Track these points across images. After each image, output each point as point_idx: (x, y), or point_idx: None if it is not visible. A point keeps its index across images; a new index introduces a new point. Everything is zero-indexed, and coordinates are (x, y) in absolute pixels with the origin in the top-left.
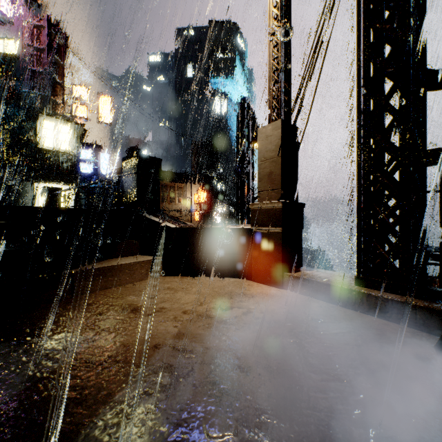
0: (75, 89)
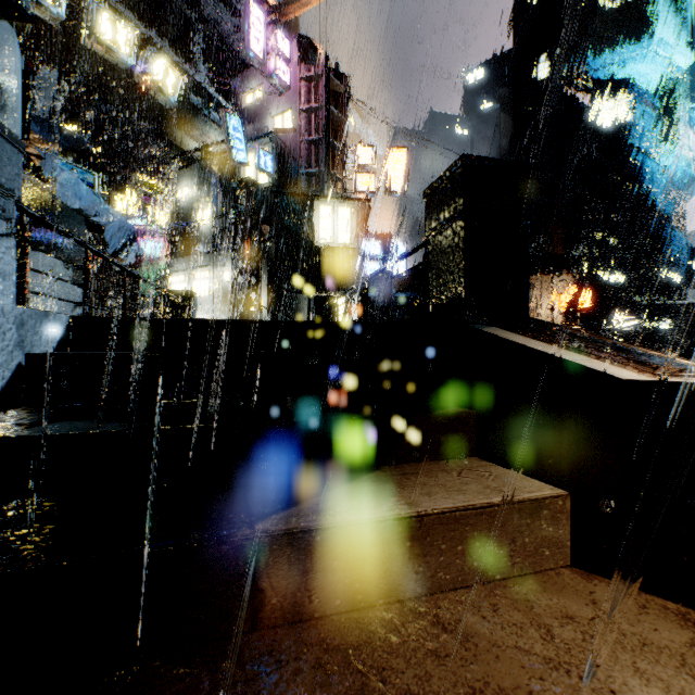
0: (359, 152)
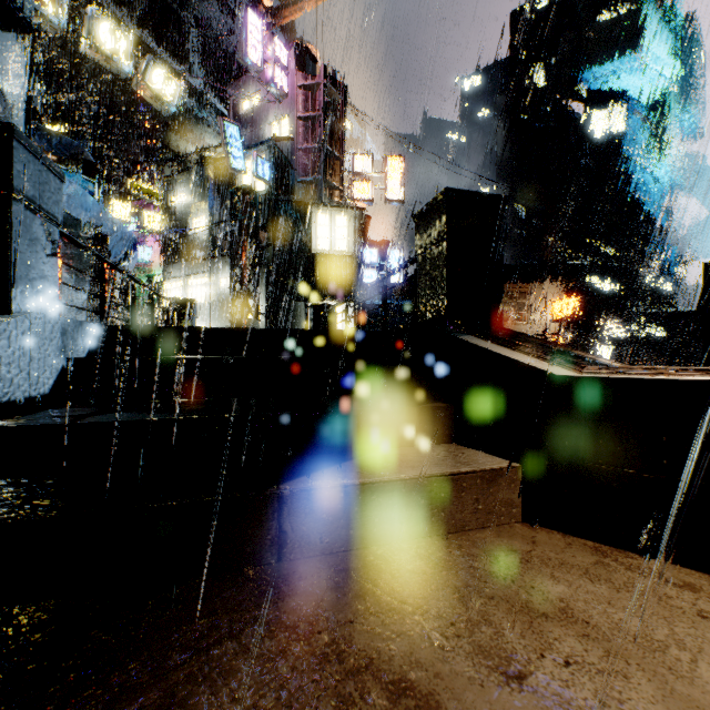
0: (356, 160)
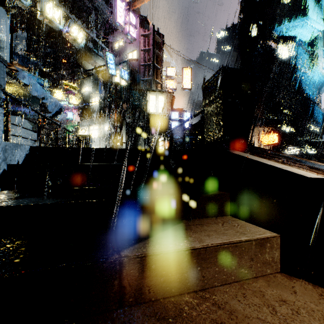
0: (168, 70)
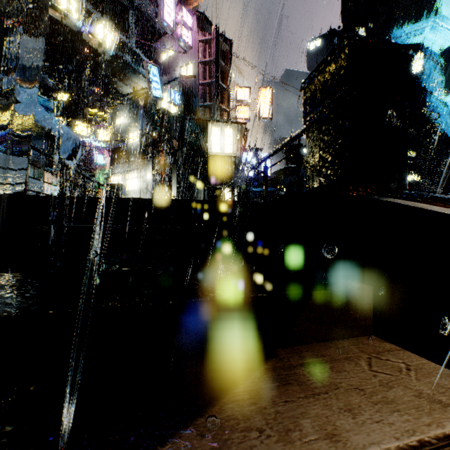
0: (239, 91)
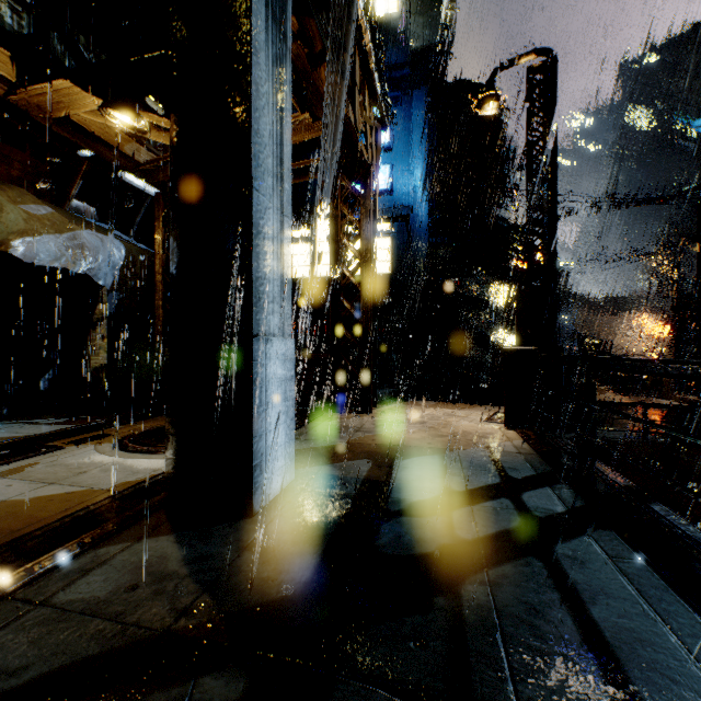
0: None
